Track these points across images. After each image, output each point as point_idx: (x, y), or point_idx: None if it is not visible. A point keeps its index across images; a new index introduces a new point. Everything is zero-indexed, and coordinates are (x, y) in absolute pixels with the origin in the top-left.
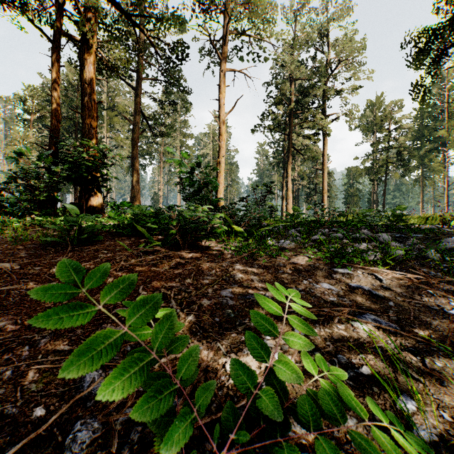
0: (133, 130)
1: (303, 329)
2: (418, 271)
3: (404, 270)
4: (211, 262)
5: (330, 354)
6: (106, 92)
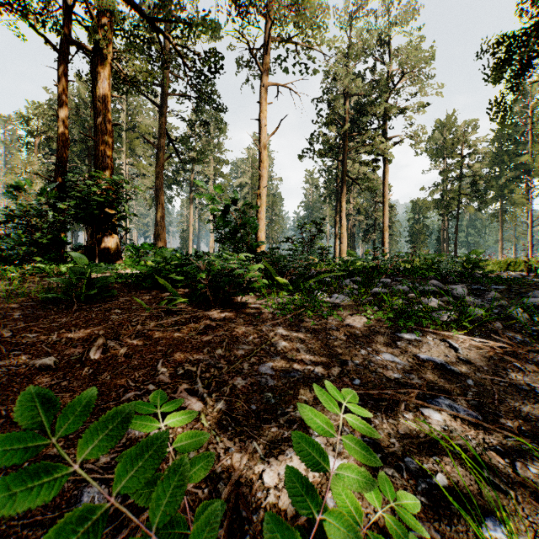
0: (157, 155)
1: (364, 457)
2: (502, 336)
3: (484, 335)
4: (248, 324)
5: (396, 456)
6: (126, 110)
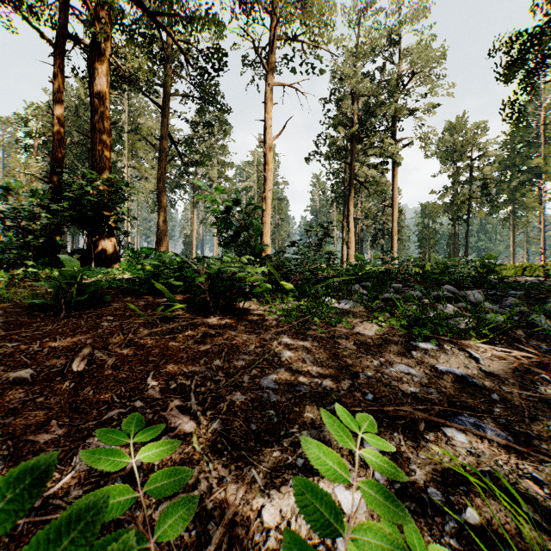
0: (159, 157)
1: (390, 512)
2: (526, 346)
3: (506, 344)
4: (250, 332)
5: (418, 486)
6: (127, 111)
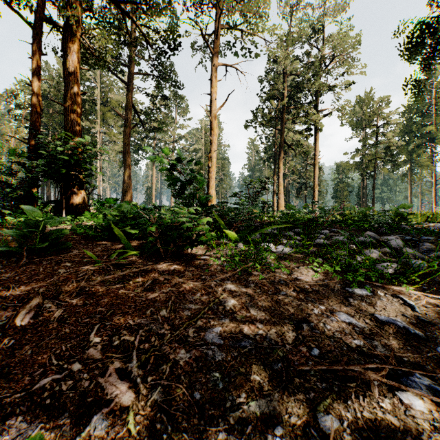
0: (125, 124)
1: None
2: None
3: (434, 289)
4: (196, 279)
5: None
6: (99, 88)
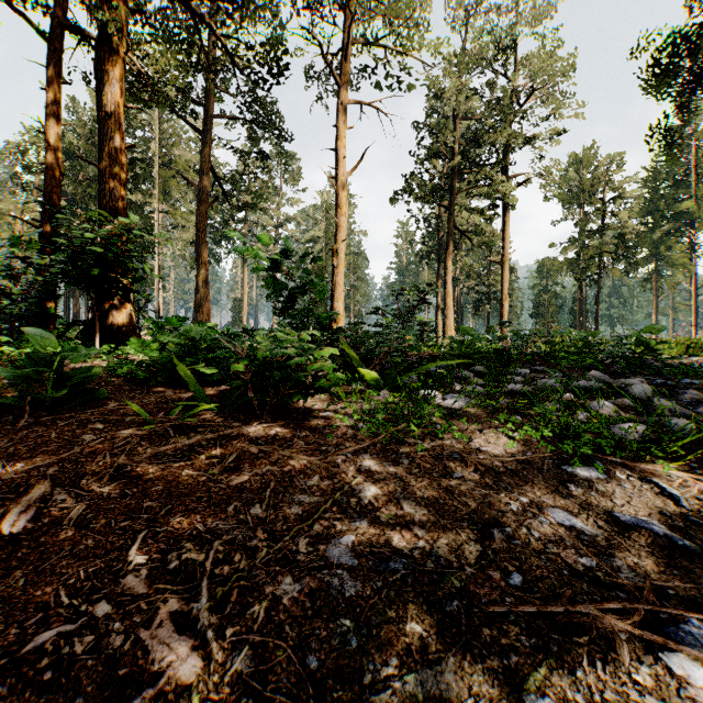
0: (199, 198)
1: None
2: None
3: None
4: (313, 451)
5: None
6: (158, 140)
